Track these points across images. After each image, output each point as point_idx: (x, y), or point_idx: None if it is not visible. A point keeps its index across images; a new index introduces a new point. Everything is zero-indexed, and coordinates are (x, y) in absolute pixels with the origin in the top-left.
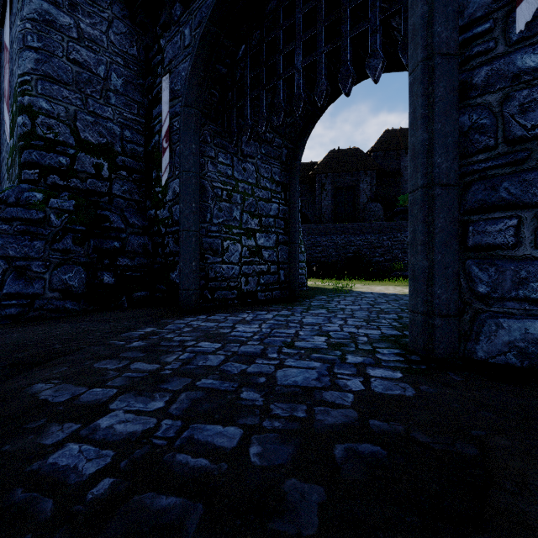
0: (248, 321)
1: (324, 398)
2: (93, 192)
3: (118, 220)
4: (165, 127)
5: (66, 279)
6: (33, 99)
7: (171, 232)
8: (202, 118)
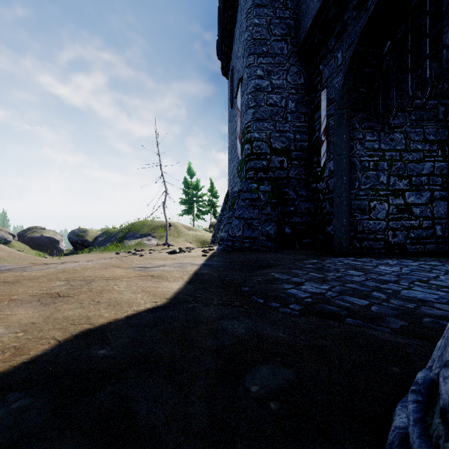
0: (390, 264)
1: (434, 305)
2: (279, 178)
3: (293, 193)
4: (323, 126)
5: (268, 230)
6: (251, 134)
7: (327, 198)
8: (351, 113)
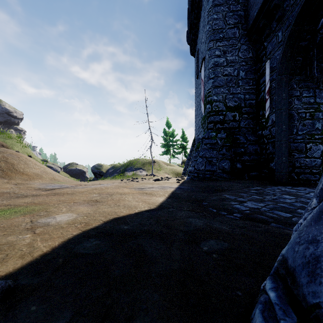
0: None
1: None
2: (232, 127)
3: (243, 139)
4: (266, 88)
5: (223, 165)
6: (211, 97)
7: (270, 142)
8: (289, 77)
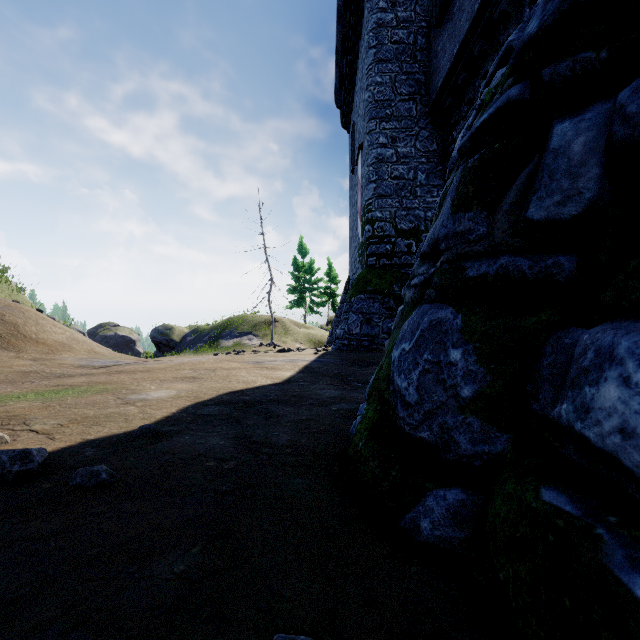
0: None
1: None
2: (406, 264)
3: None
4: None
5: (390, 326)
6: (373, 213)
7: None
8: None
